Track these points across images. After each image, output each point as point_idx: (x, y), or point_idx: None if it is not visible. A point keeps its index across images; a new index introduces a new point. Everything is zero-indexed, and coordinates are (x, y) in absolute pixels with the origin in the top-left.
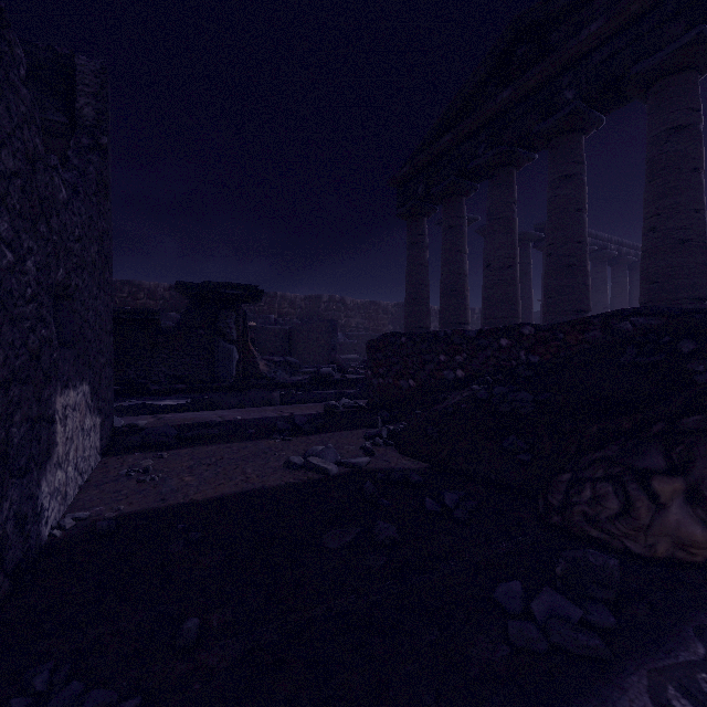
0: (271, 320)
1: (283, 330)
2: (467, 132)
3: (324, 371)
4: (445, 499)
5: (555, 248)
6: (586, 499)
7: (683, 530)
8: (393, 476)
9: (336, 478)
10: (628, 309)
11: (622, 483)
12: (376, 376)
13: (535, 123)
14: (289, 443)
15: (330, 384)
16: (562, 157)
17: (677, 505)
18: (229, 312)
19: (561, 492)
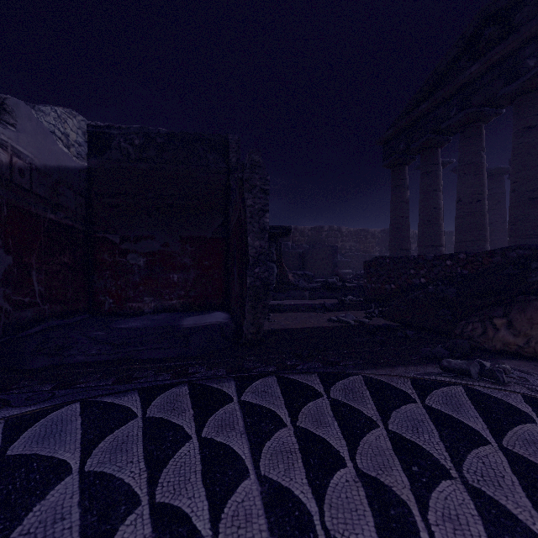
0: (288, 246)
1: (298, 253)
2: (441, 99)
3: (330, 281)
4: (407, 332)
5: (518, 185)
6: (469, 330)
7: (505, 338)
8: (382, 325)
9: (354, 326)
10: (514, 246)
11: (484, 322)
12: (369, 282)
13: (500, 87)
14: (325, 314)
15: (335, 290)
16: (525, 112)
17: (504, 329)
18: (271, 243)
19: (460, 328)
